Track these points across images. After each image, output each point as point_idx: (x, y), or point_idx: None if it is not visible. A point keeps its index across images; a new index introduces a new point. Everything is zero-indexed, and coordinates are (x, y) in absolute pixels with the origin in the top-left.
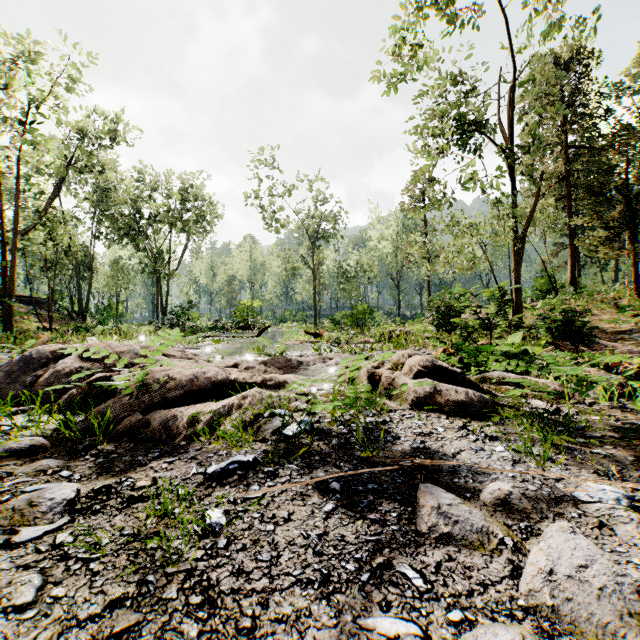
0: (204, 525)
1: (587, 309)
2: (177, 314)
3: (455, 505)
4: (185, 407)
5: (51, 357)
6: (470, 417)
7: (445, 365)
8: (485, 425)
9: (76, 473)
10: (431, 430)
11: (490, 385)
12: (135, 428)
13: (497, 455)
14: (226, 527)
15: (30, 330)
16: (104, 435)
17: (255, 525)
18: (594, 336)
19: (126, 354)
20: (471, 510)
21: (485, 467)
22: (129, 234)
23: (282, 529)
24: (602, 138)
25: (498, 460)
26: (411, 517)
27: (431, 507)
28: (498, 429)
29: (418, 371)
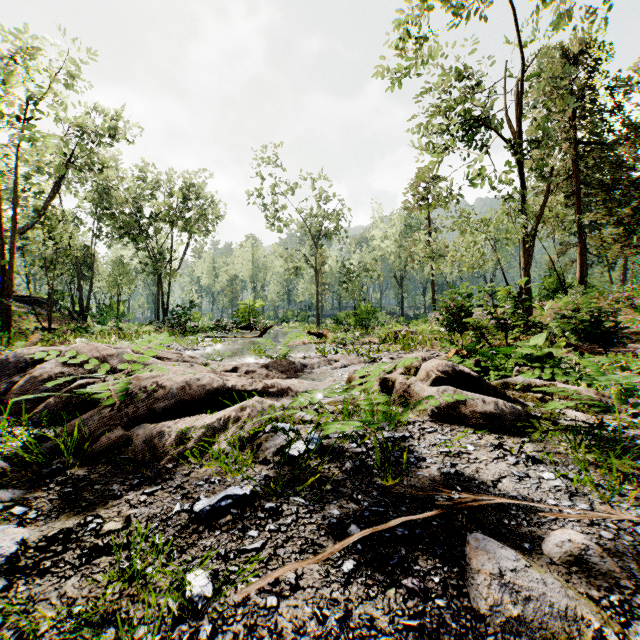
0: (181, 601)
1: (617, 308)
2: (178, 314)
3: (522, 571)
4: (174, 420)
5: (30, 361)
6: (500, 431)
7: (467, 370)
8: (520, 442)
9: (33, 509)
10: (459, 448)
11: (513, 392)
12: (114, 447)
13: (547, 484)
14: (212, 600)
15: (29, 330)
16: (79, 454)
17: (251, 597)
18: (625, 338)
19: (115, 357)
20: (544, 578)
21: (537, 502)
22: (130, 233)
23: (288, 604)
24: (613, 133)
25: (550, 491)
26: (460, 584)
27: (490, 574)
28: (537, 447)
29: (437, 377)
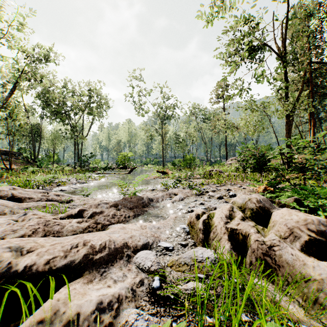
0: None
1: None
2: (84, 160)
3: None
4: None
5: None
6: None
7: None
8: None
9: None
10: None
11: None
12: None
13: None
14: None
15: None
16: None
17: None
18: None
19: None
20: None
21: None
22: (58, 115)
23: None
24: None
25: None
26: None
27: None
28: None
29: (311, 239)
